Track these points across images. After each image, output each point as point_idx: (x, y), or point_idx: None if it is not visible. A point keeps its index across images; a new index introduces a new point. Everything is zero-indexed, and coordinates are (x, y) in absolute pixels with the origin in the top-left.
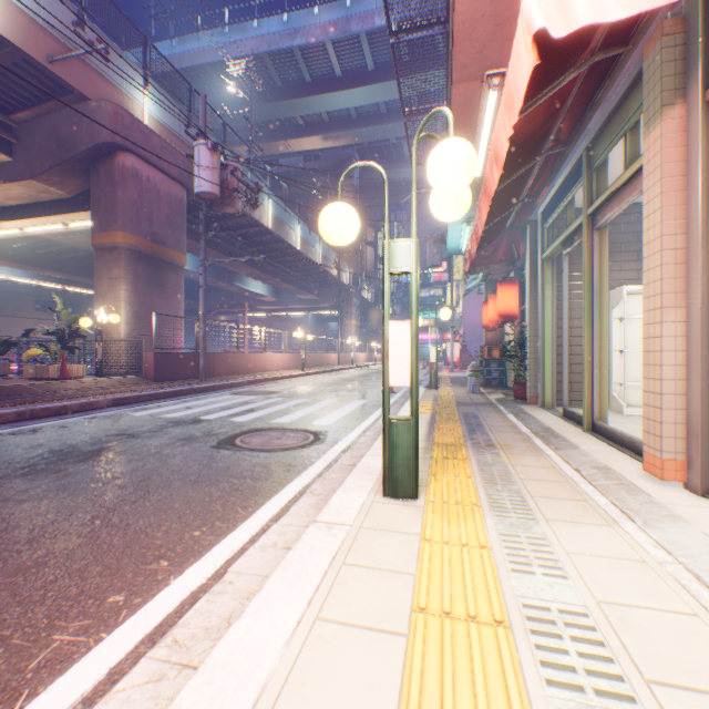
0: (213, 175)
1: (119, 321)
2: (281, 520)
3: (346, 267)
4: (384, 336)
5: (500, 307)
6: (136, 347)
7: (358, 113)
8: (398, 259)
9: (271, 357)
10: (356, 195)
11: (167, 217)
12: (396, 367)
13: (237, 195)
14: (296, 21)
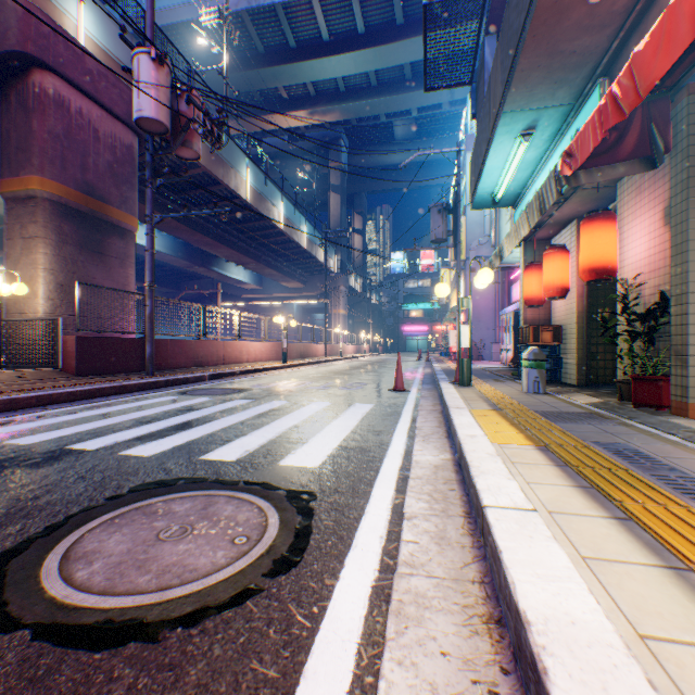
0: (158, 96)
1: (25, 293)
2: None
3: (333, 253)
4: None
5: (589, 257)
6: (50, 328)
7: (346, 86)
8: None
9: (248, 346)
10: (343, 178)
11: (109, 166)
12: None
13: (192, 126)
14: None
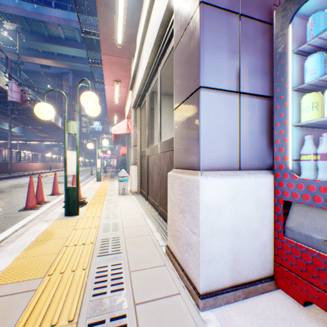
0: (19, 95)
1: None
2: (82, 186)
3: None
4: (97, 161)
5: (122, 152)
6: None
7: (73, 57)
8: (99, 151)
9: (35, 164)
10: (71, 90)
11: None
12: (99, 165)
13: (30, 103)
14: (42, 10)
